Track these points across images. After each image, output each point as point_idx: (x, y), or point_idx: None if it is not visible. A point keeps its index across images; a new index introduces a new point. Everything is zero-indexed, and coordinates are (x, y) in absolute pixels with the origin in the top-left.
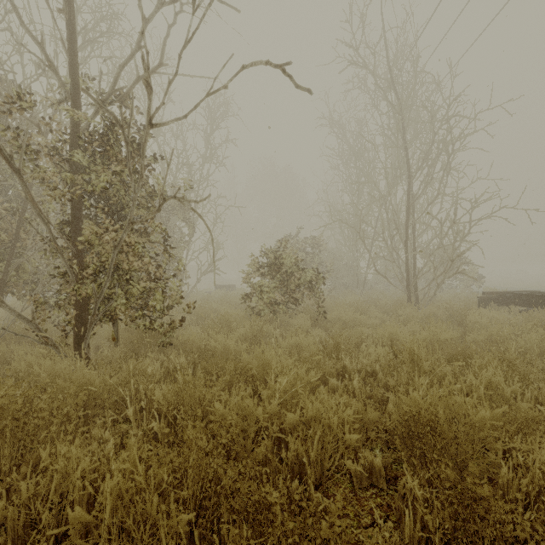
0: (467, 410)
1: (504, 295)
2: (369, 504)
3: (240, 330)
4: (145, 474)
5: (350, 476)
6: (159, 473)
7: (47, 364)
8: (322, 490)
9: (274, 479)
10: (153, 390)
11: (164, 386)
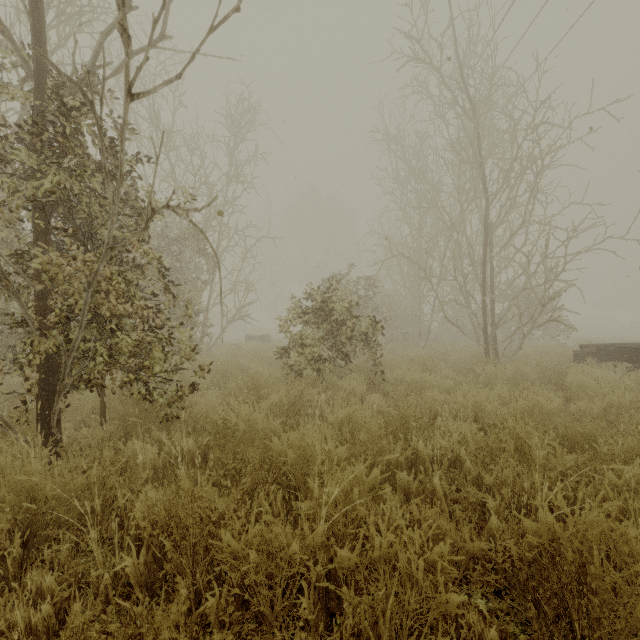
0: None
1: (606, 348)
2: None
3: (273, 398)
4: None
5: None
6: None
7: None
8: None
9: None
10: (134, 500)
11: (151, 493)
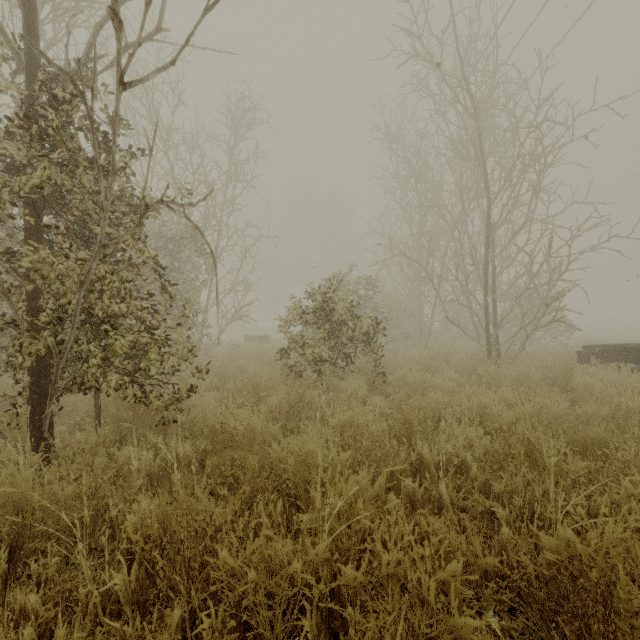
0: None
1: (609, 348)
2: None
3: (272, 400)
4: None
5: None
6: None
7: None
8: None
9: None
10: (126, 511)
11: (145, 503)
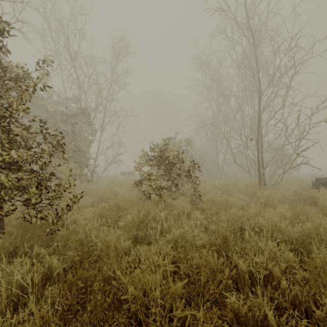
0: None
1: None
2: None
3: (128, 217)
4: None
5: None
6: None
7: None
8: None
9: None
10: None
11: None
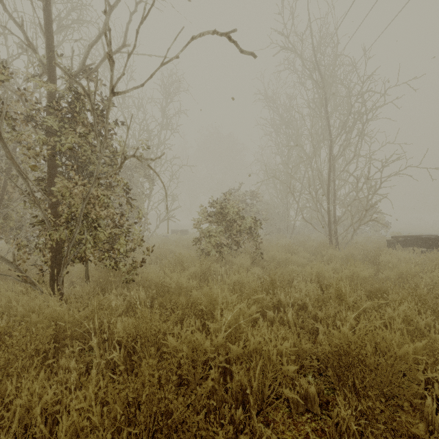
0: (391, 343)
1: (408, 238)
2: (305, 429)
3: (191, 269)
4: (101, 409)
5: (287, 401)
6: (115, 407)
7: (24, 300)
8: (263, 414)
9: (220, 408)
10: (115, 323)
11: (125, 319)
